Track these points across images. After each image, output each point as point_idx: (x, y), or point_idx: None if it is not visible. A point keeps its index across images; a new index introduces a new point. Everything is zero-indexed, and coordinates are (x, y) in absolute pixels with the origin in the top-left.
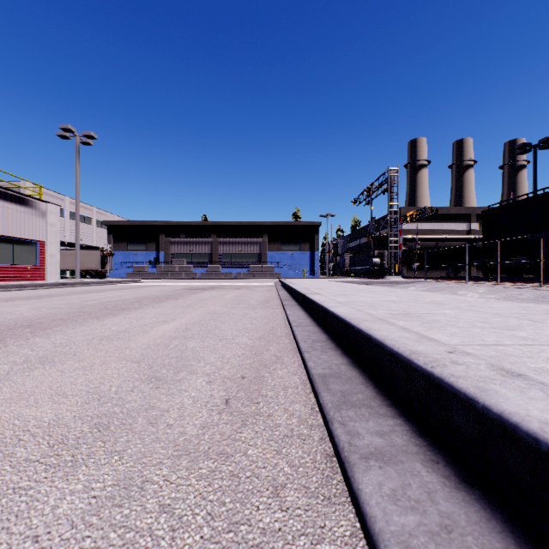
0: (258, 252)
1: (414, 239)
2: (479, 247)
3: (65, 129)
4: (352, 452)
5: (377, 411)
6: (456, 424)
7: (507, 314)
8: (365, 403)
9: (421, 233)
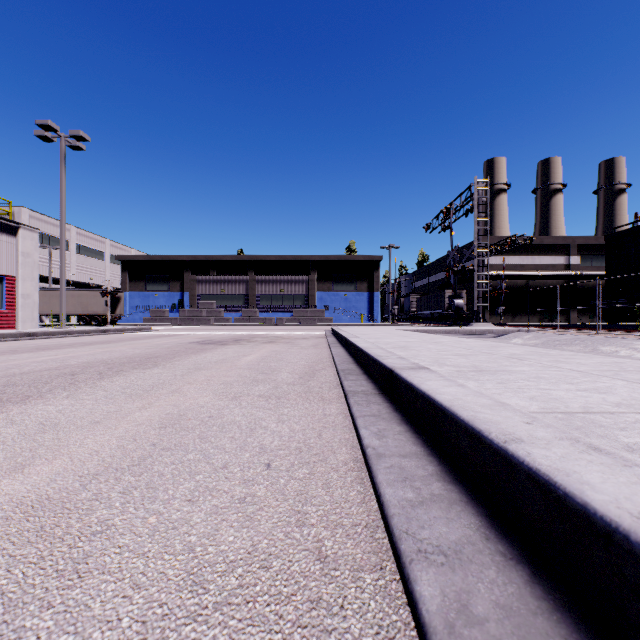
0: (304, 293)
1: (499, 276)
2: (580, 286)
3: (44, 125)
4: None
5: None
6: None
7: None
8: None
9: (508, 269)
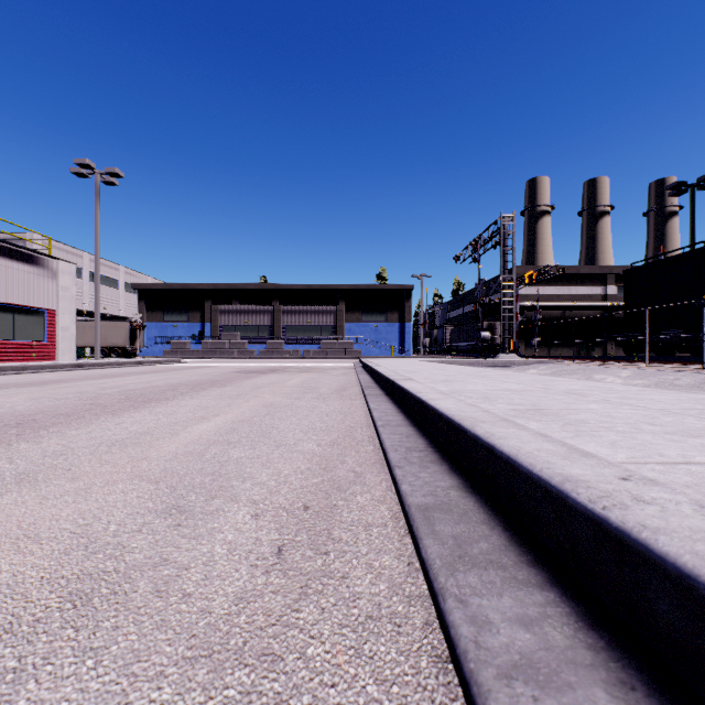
0: (332, 324)
1: (534, 307)
2: (618, 317)
3: (82, 164)
4: (482, 663)
5: (514, 575)
6: (657, 613)
7: (678, 410)
8: (494, 559)
9: (543, 299)
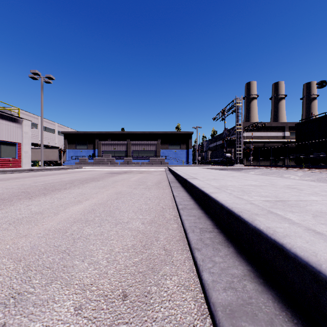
0: (155, 150)
1: (250, 142)
2: (290, 147)
3: (34, 73)
4: None
5: None
6: None
7: None
8: None
9: (254, 138)
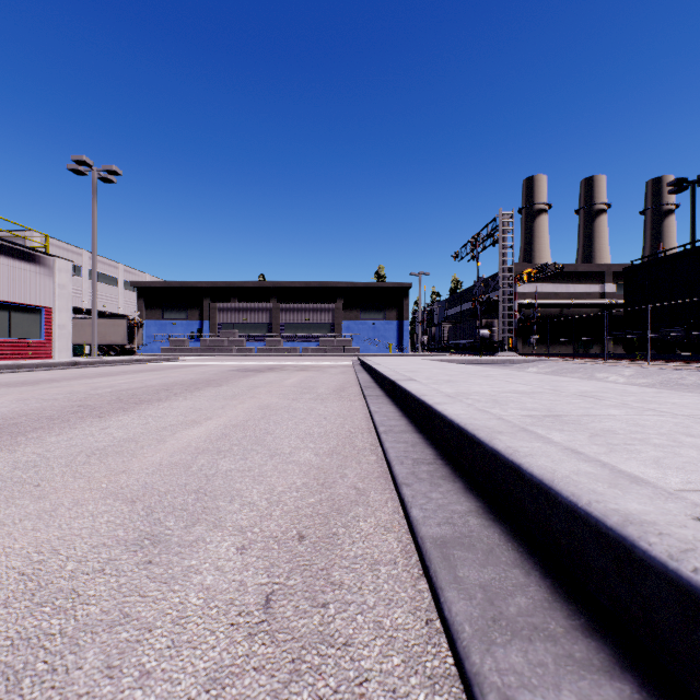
0: (331, 322)
1: (532, 305)
2: (616, 315)
3: (79, 161)
4: None
5: (569, 651)
6: None
7: None
8: (538, 624)
9: (541, 297)
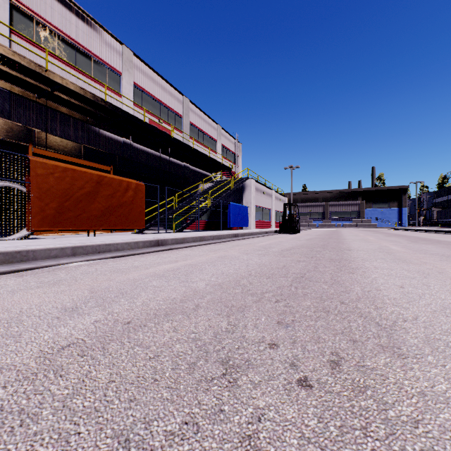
0: (357, 210)
1: None
2: None
3: (290, 167)
4: None
5: None
6: None
7: None
8: None
9: None
